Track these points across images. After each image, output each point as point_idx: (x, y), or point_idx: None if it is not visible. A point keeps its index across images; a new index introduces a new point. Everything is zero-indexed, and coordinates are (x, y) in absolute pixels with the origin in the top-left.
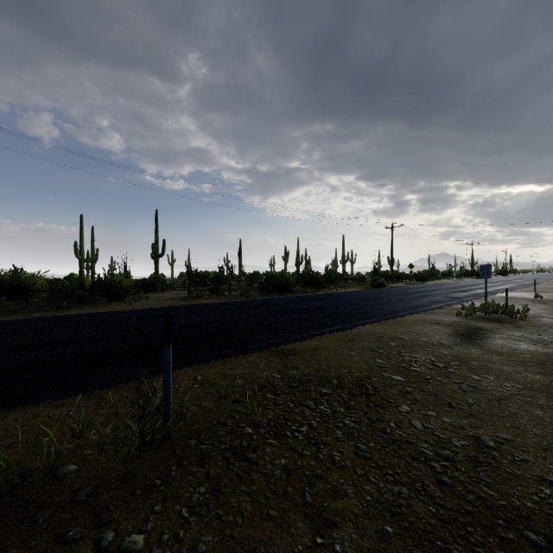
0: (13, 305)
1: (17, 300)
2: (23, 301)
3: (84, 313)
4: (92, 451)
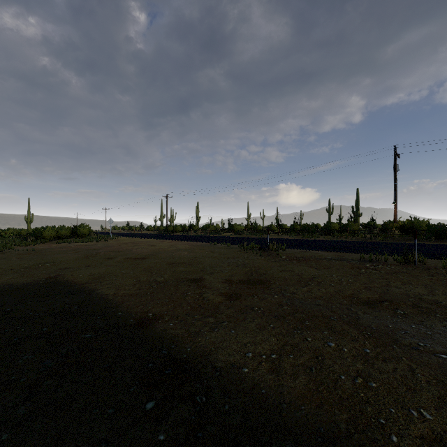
0: (407, 237)
1: (410, 235)
2: (412, 235)
3: (443, 244)
4: (395, 262)
